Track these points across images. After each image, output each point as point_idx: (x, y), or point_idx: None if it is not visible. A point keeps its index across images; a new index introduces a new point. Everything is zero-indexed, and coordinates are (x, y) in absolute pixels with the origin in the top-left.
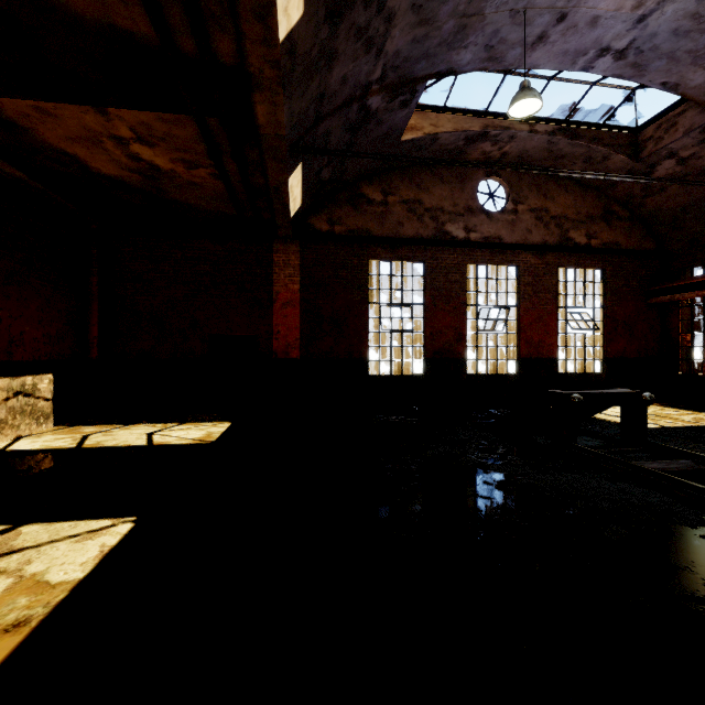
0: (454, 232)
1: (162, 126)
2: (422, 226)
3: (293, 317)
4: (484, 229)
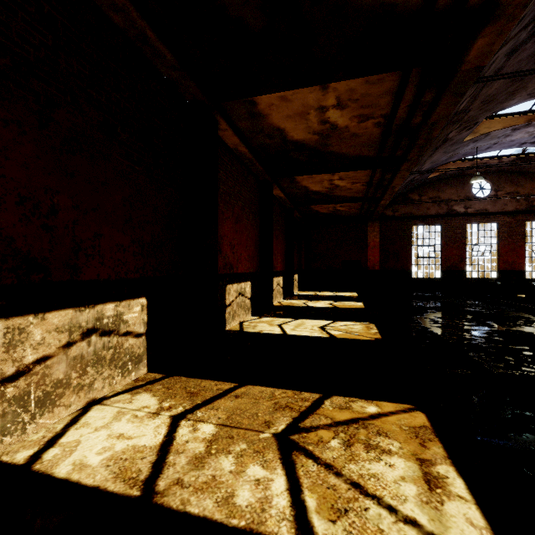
0: (458, 210)
1: (349, 204)
2: (440, 208)
3: (376, 253)
4: (476, 206)
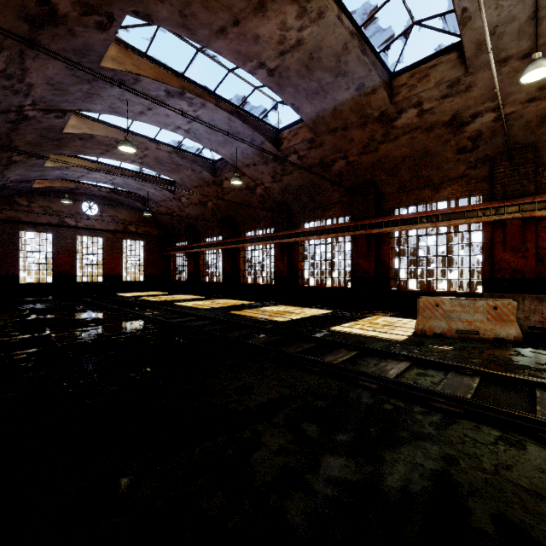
0: (70, 222)
1: None
2: (52, 218)
3: None
4: (86, 222)
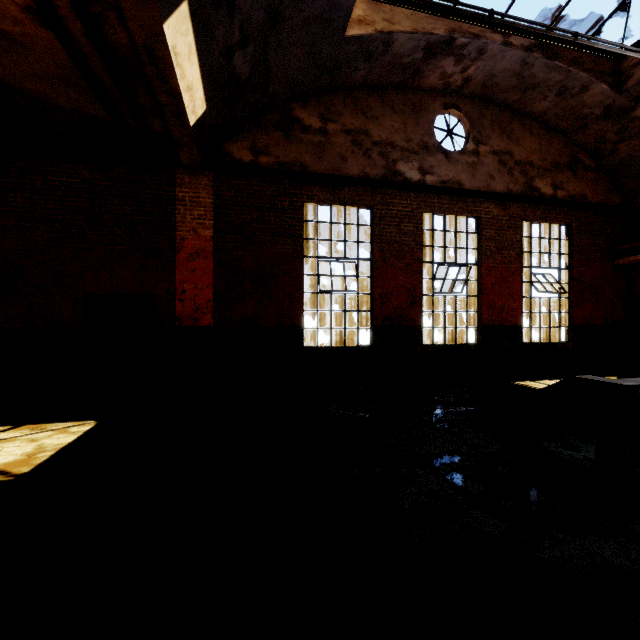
0: (407, 173)
1: None
2: (369, 163)
3: (204, 272)
4: (441, 171)
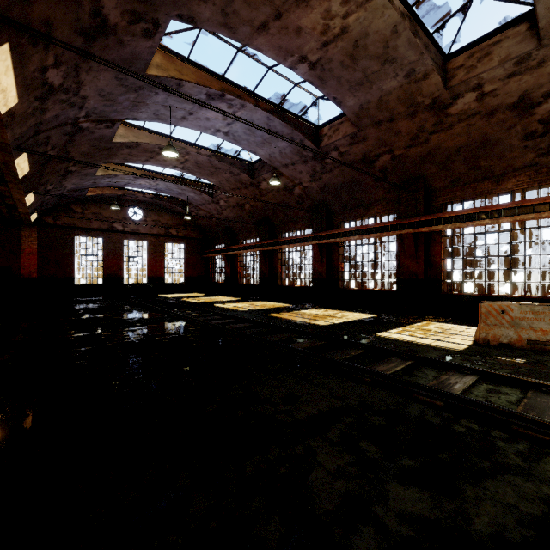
0: (118, 227)
1: None
2: (102, 224)
3: (34, 259)
4: (132, 226)
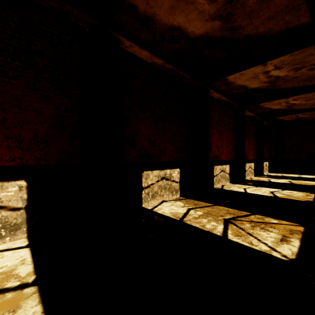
0: None
1: (310, 113)
2: None
3: None
4: None
